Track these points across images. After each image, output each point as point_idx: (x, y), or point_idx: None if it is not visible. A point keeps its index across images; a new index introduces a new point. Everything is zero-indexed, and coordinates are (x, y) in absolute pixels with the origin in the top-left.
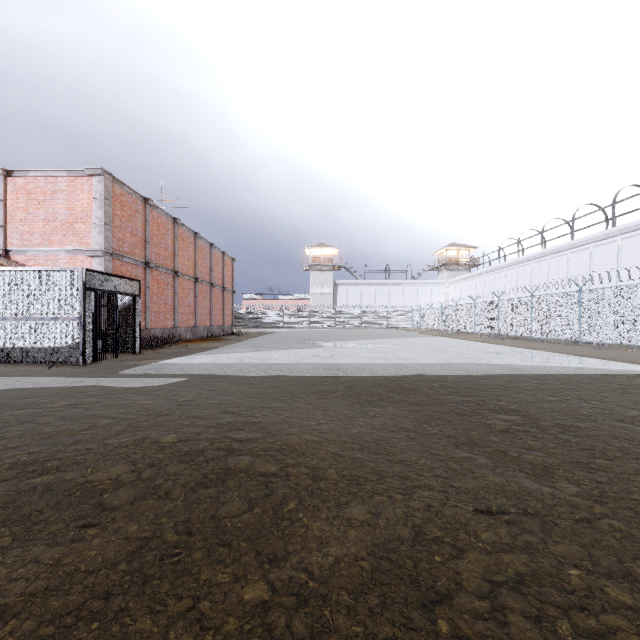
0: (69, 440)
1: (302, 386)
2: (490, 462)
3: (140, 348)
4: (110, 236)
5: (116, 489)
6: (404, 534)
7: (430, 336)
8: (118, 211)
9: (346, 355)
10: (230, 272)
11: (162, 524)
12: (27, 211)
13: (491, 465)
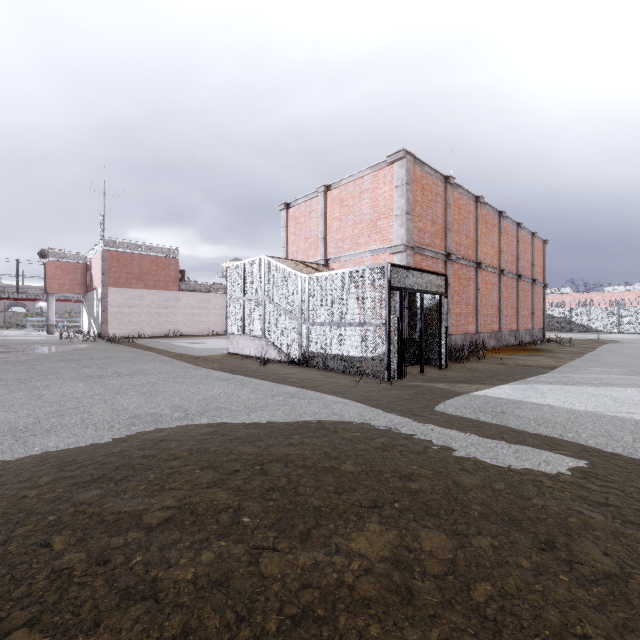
0: None
1: None
2: None
3: (445, 361)
4: (411, 227)
5: None
6: None
7: None
8: (418, 197)
9: None
10: (540, 259)
11: None
12: (340, 219)
13: None
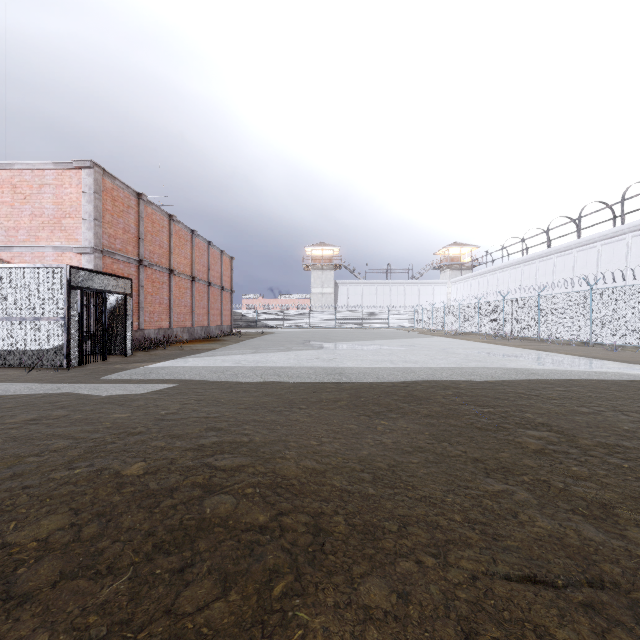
0: (7, 473)
1: (302, 394)
2: (533, 497)
3: (131, 350)
4: (100, 232)
5: (38, 560)
6: (448, 637)
7: (434, 337)
8: (109, 206)
9: (349, 358)
10: (229, 271)
11: (88, 631)
12: (13, 206)
13: (535, 502)
